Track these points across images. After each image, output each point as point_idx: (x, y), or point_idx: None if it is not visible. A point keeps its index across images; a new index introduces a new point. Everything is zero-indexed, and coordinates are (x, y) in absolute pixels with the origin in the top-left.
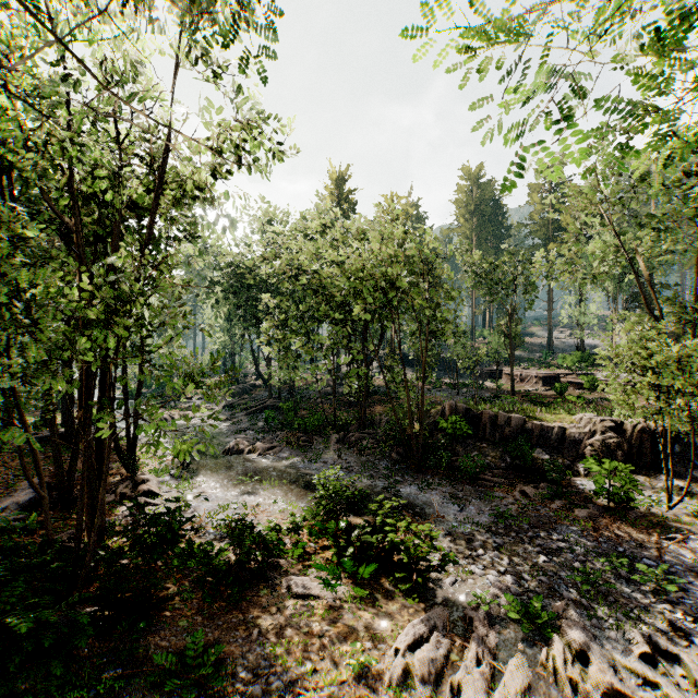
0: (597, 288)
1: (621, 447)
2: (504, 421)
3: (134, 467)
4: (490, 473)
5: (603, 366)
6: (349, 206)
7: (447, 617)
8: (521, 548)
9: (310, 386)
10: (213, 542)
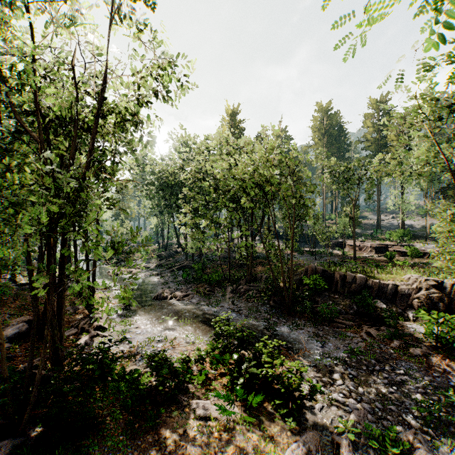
0: (420, 183)
1: (441, 300)
2: (351, 279)
3: (92, 308)
4: (342, 318)
5: (418, 240)
6: (239, 131)
7: (319, 442)
8: (372, 379)
9: (213, 252)
10: (141, 368)
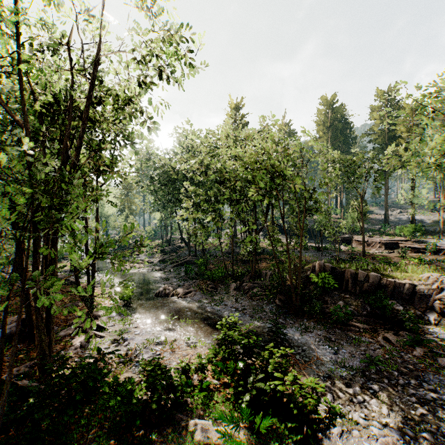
0: (440, 174)
1: None
2: (363, 278)
3: (90, 306)
4: (354, 320)
5: (430, 235)
6: (243, 125)
7: None
8: (397, 396)
9: (216, 247)
10: (136, 376)
